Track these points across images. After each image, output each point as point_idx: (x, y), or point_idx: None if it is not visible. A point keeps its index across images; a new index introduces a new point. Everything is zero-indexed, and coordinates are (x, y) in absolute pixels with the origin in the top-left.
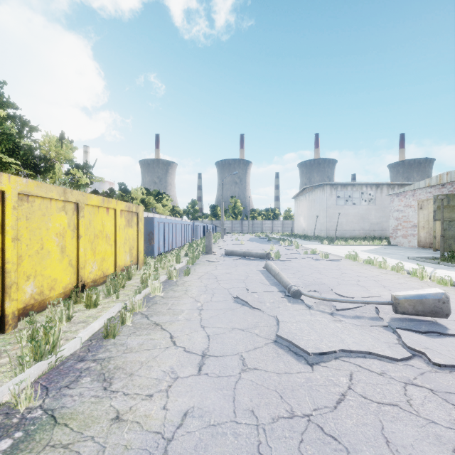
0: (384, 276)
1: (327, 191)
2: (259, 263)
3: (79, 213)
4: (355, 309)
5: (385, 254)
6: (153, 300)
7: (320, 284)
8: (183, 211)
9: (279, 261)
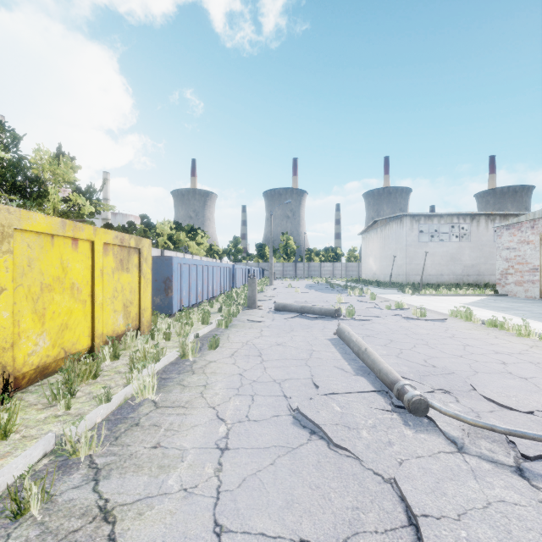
0: (541, 354)
1: (406, 224)
2: (326, 324)
3: None
4: None
5: (504, 310)
6: (134, 414)
7: (446, 373)
8: (222, 251)
9: (354, 322)
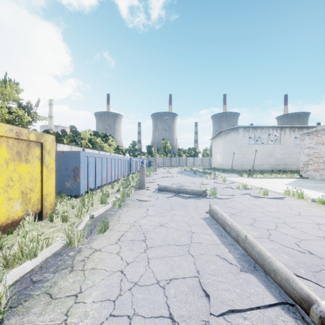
0: None
1: (241, 133)
2: (197, 203)
3: None
4: None
5: (316, 189)
6: None
7: None
8: (125, 150)
9: (218, 200)
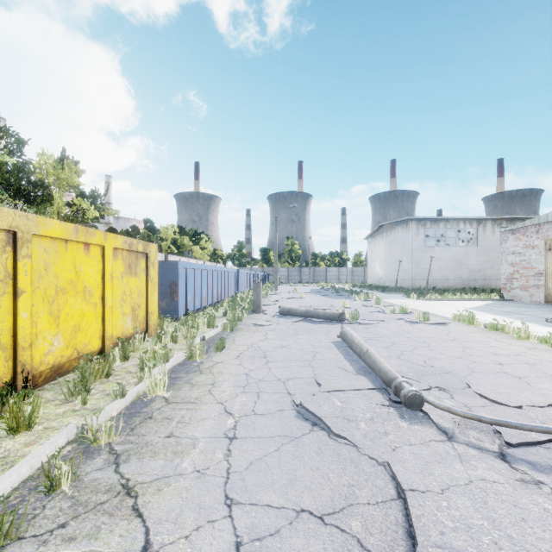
0: (538, 355)
1: (412, 229)
2: (330, 328)
3: (19, 250)
4: (549, 446)
5: (507, 314)
6: (147, 409)
7: (443, 372)
8: (226, 255)
9: (358, 326)
